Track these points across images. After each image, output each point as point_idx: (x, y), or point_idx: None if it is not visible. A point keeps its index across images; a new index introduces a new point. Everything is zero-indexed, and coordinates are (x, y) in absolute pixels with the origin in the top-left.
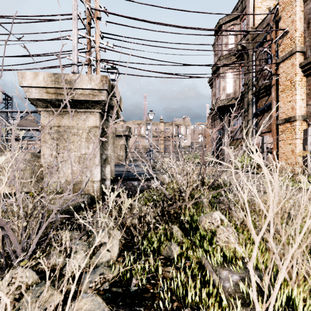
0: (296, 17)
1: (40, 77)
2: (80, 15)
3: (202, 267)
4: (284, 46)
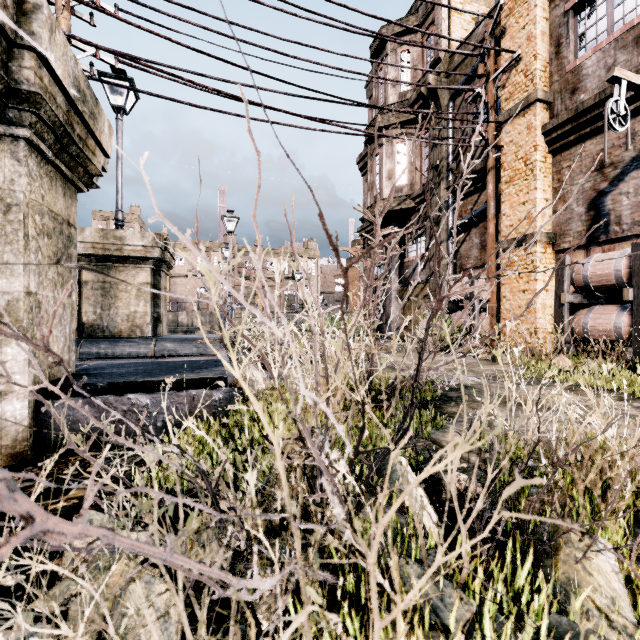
0: (537, 30)
1: None
2: None
3: None
4: (511, 88)
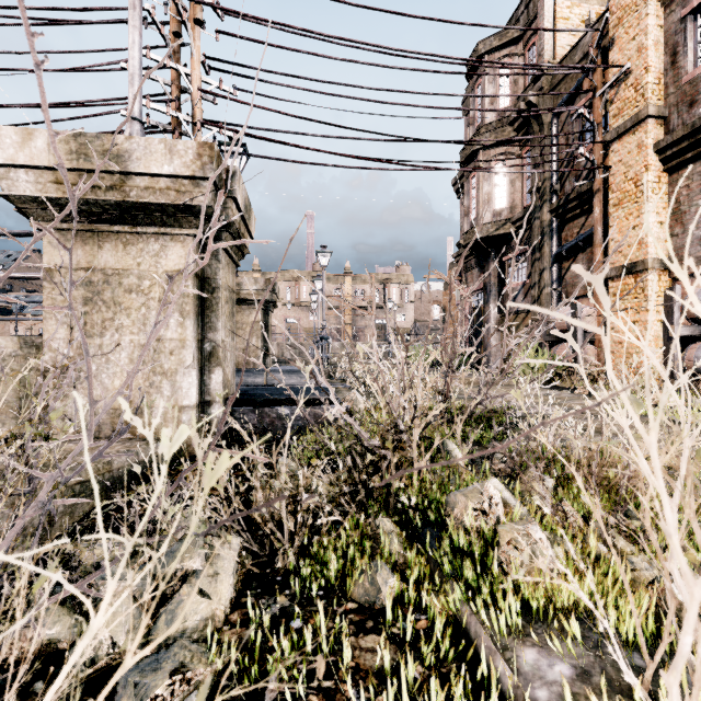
0: (648, 40)
1: (39, 143)
2: (153, 13)
3: (462, 634)
4: (620, 104)
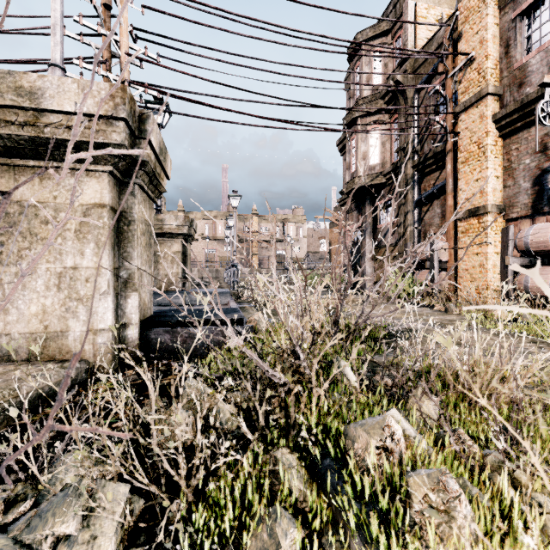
0: (488, 34)
1: None
2: None
3: None
4: (467, 84)
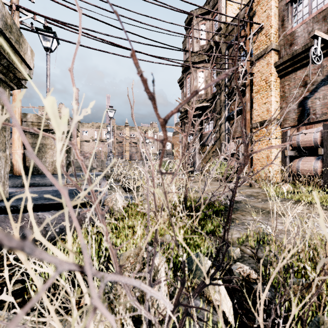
0: (272, 12)
1: None
2: None
3: None
4: (258, 43)
